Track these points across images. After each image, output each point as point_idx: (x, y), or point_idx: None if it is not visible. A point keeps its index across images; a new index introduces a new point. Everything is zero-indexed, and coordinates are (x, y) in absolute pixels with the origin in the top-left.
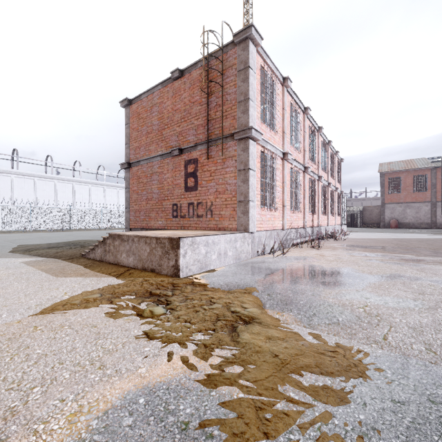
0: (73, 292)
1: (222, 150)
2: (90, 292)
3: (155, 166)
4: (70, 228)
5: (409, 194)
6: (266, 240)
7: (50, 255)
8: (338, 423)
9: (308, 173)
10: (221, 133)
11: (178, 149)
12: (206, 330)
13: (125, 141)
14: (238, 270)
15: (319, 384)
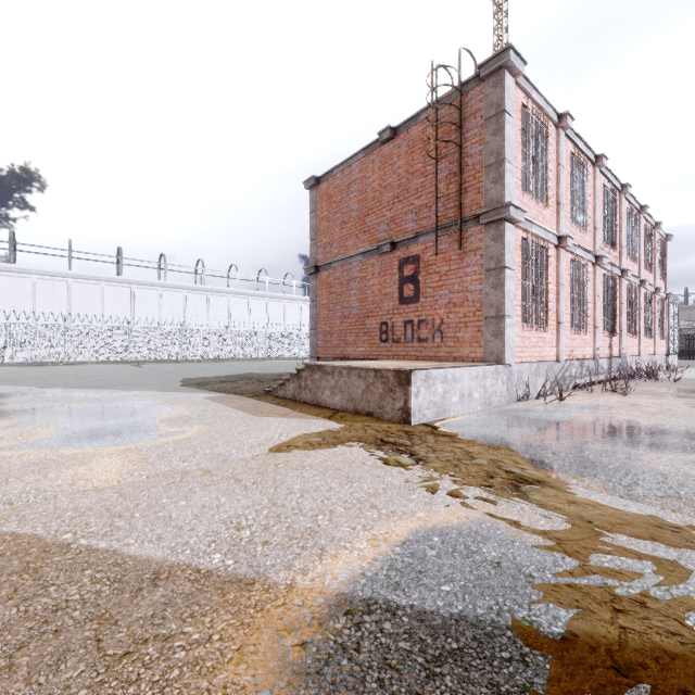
0: (288, 433)
1: (460, 241)
2: (308, 435)
3: (354, 268)
4: (226, 357)
5: None
6: (531, 378)
7: (228, 390)
8: (694, 590)
9: (602, 266)
10: (457, 216)
11: (389, 243)
12: (479, 485)
13: (310, 236)
14: (493, 419)
15: (659, 554)
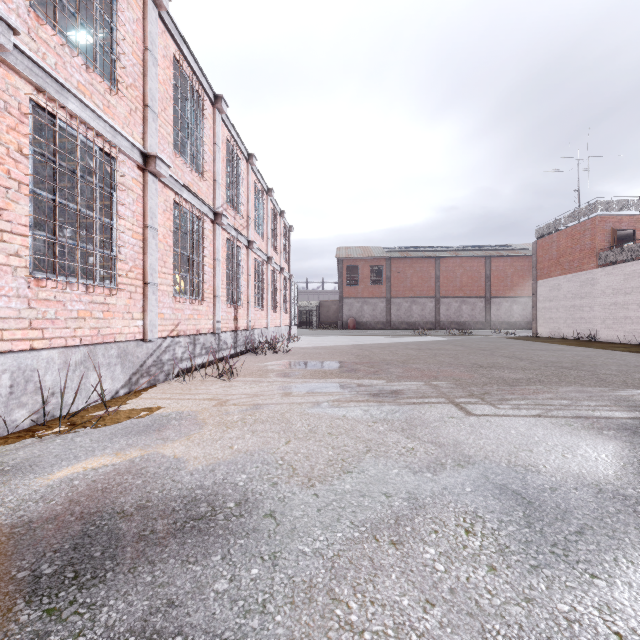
0: None
1: None
2: None
3: None
4: None
5: (366, 287)
6: (68, 376)
7: None
8: None
9: (225, 228)
10: None
11: None
12: None
13: None
14: None
15: None
